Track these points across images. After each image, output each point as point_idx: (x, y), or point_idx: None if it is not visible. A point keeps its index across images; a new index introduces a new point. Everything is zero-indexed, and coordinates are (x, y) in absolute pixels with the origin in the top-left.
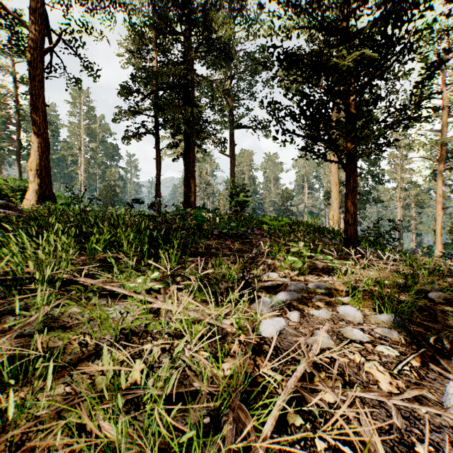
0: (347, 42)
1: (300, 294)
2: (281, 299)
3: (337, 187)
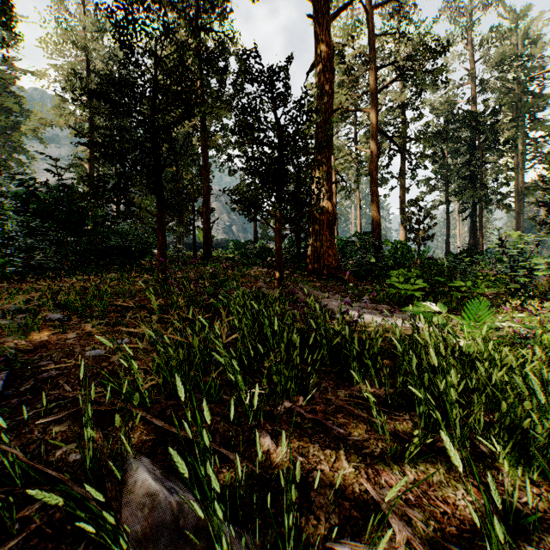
0: None
1: None
2: None
3: None
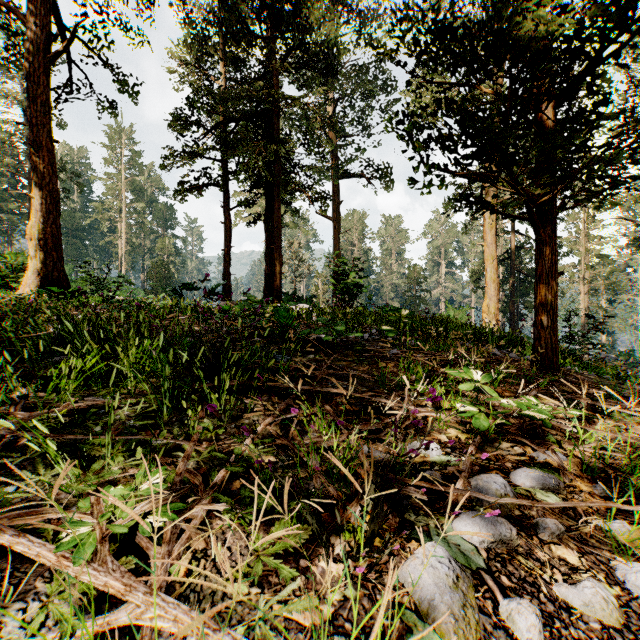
0: (540, 7)
1: (504, 512)
2: (467, 539)
3: (495, 264)
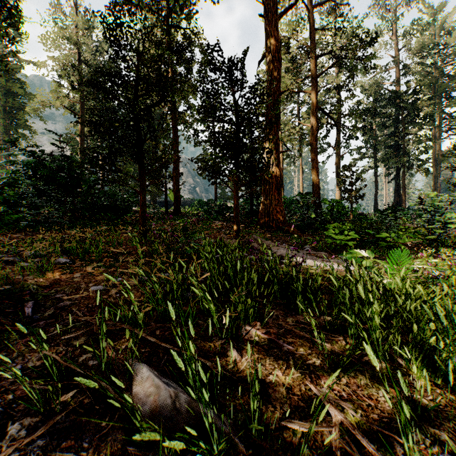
0: None
1: None
2: None
3: None
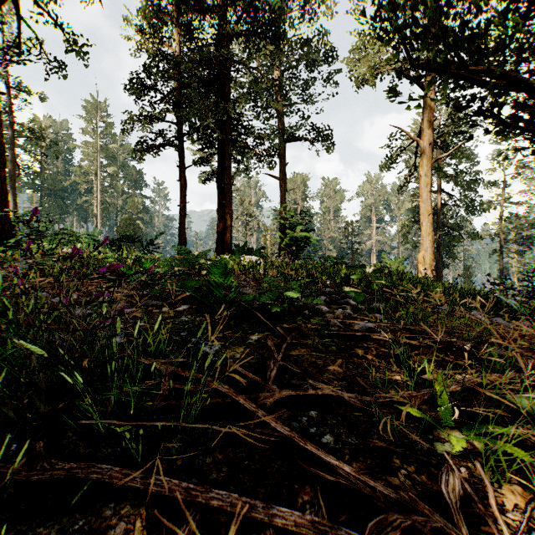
0: None
1: None
2: None
3: (430, 218)
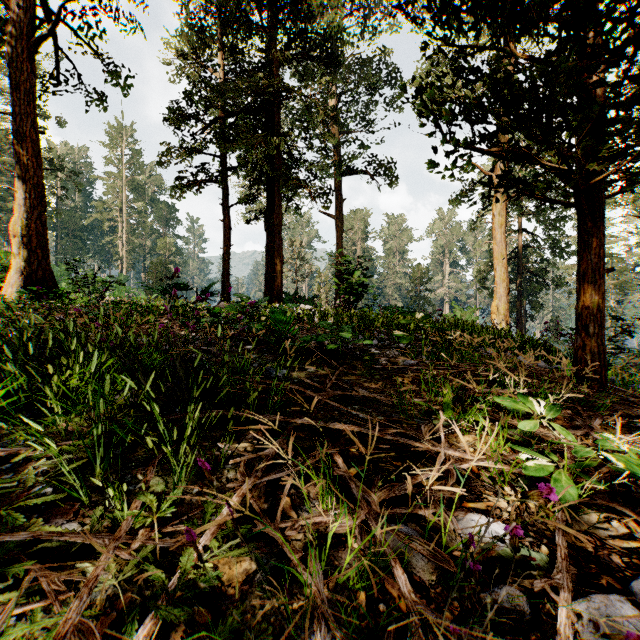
0: None
1: None
2: None
3: (505, 263)
